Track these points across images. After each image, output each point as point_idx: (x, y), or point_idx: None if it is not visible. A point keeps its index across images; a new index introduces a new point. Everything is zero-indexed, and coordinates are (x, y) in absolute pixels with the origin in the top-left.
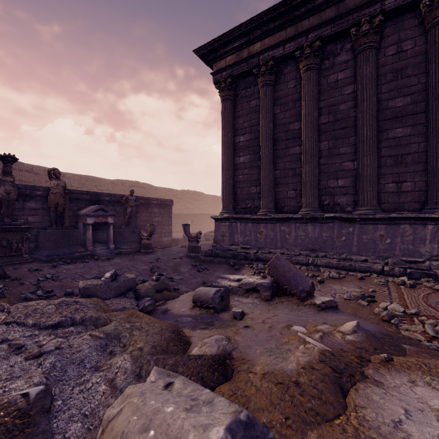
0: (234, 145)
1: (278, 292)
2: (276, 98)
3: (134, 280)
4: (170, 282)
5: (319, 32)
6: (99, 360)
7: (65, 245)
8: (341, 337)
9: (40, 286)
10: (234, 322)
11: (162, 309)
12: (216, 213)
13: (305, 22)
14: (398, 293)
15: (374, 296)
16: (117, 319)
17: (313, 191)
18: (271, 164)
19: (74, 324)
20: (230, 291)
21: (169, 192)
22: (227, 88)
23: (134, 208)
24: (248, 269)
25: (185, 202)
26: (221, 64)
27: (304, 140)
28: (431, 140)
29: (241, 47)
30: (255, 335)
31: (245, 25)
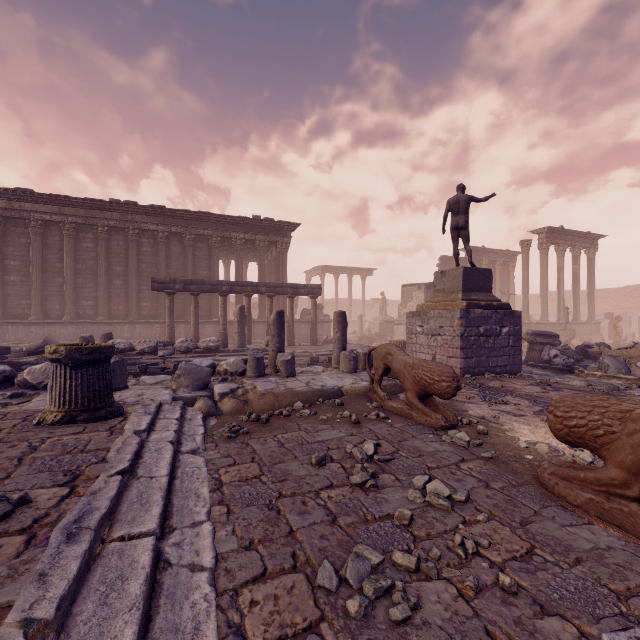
0: (4, 266)
1: None
2: (45, 243)
3: None
4: None
5: (76, 219)
6: None
7: None
8: None
9: None
10: None
11: None
12: None
13: (67, 209)
14: None
15: None
16: None
17: (72, 307)
18: (41, 287)
19: None
20: None
21: None
22: None
23: None
24: None
25: None
26: None
27: (66, 276)
28: (129, 289)
29: (13, 200)
30: None
31: (18, 192)
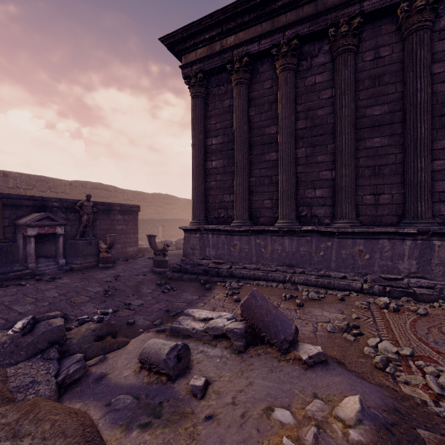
0: (206, 147)
1: (254, 340)
2: (251, 98)
3: (60, 328)
4: (126, 310)
5: (296, 30)
6: None
7: None
8: (342, 432)
9: None
10: (192, 406)
11: (96, 374)
12: (190, 218)
13: (282, 18)
14: (383, 320)
15: (359, 326)
16: None
17: (290, 201)
18: (245, 170)
19: None
20: (194, 335)
21: (137, 195)
22: (198, 83)
23: (91, 215)
24: (220, 288)
25: (156, 206)
26: (192, 57)
27: (280, 145)
28: (409, 152)
29: (213, 40)
30: (220, 442)
31: (217, 14)
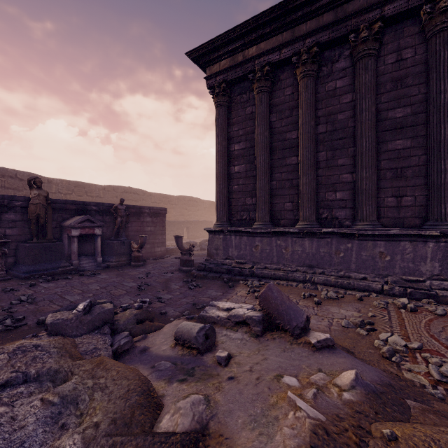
0: (229, 153)
1: (270, 327)
2: (272, 105)
3: (111, 311)
4: (158, 303)
5: (316, 37)
6: (45, 440)
7: (47, 260)
8: (337, 394)
9: (12, 311)
10: (217, 370)
11: (141, 347)
12: (213, 219)
13: (302, 27)
14: (398, 319)
15: (373, 323)
16: (80, 373)
17: (310, 204)
18: (267, 174)
19: (27, 381)
20: (218, 322)
21: (164, 198)
22: (221, 93)
23: (124, 217)
24: (242, 286)
25: (181, 208)
26: (215, 68)
27: (301, 150)
28: (432, 154)
29: (236, 51)
30: (239, 393)
31: (239, 27)
